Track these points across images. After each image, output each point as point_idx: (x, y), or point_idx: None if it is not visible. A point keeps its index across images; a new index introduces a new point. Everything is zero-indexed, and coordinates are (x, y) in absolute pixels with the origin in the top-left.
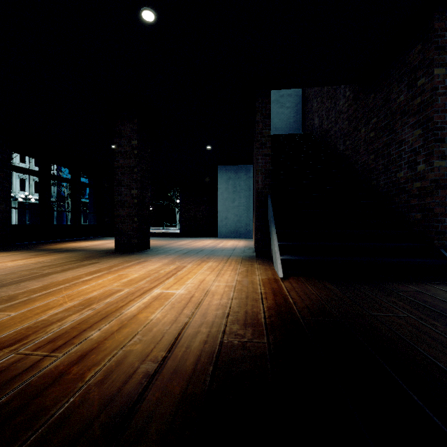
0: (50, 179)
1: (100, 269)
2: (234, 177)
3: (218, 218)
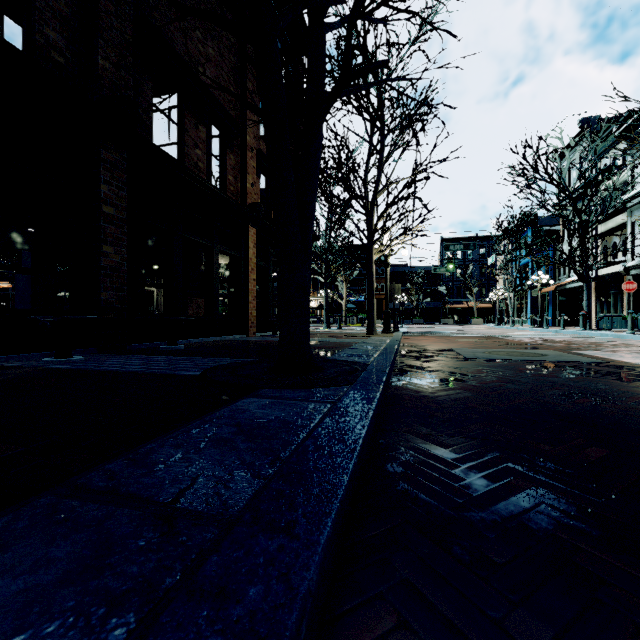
0: None
1: None
2: None
3: None
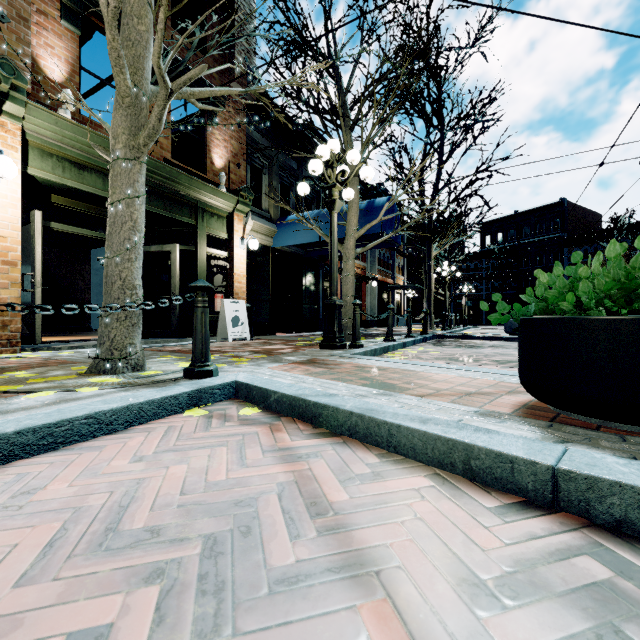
0: None
1: None
2: None
3: None
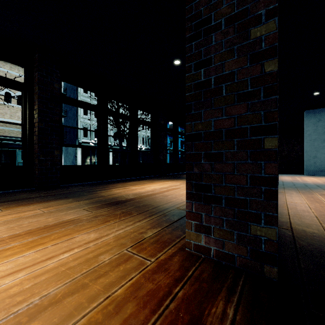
0: (178, 134)
1: (308, 198)
2: (324, 119)
3: (304, 157)
